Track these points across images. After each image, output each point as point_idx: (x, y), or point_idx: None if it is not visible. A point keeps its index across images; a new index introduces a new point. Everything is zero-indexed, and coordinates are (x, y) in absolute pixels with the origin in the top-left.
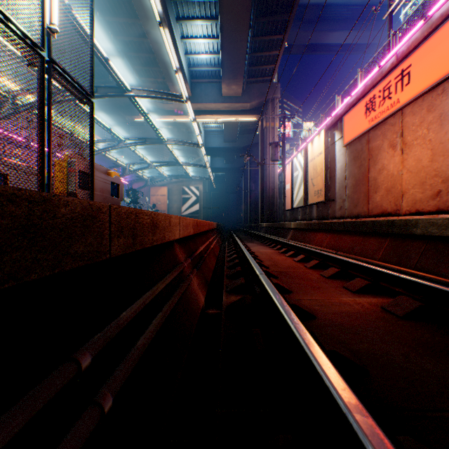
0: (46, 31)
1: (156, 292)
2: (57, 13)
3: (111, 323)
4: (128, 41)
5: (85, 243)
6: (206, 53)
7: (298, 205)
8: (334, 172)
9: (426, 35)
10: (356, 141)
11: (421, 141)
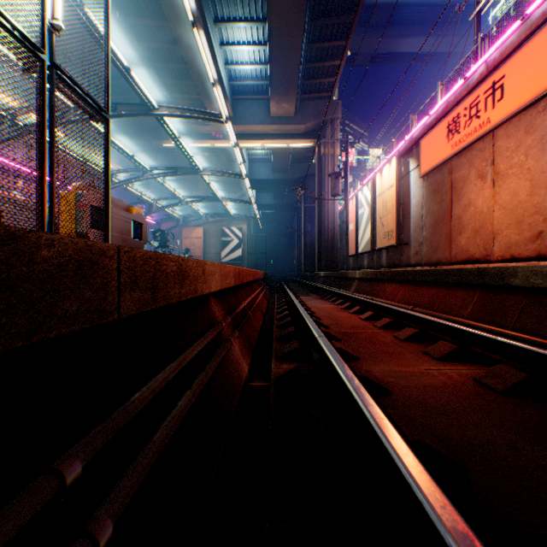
0: (48, 28)
1: (183, 363)
2: (61, 5)
3: (116, 410)
4: (155, 48)
5: (81, 298)
6: (251, 63)
7: (364, 250)
8: (409, 209)
9: (524, 38)
10: (435, 170)
11: (518, 170)
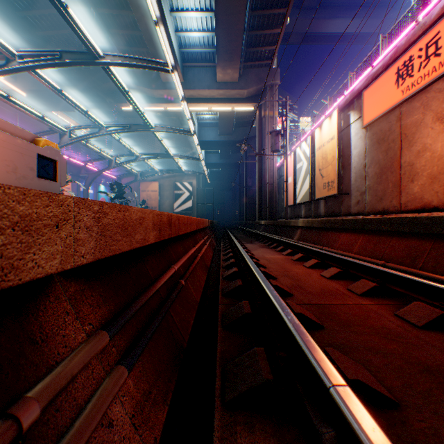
0: None
1: None
2: None
3: None
4: (110, 14)
5: None
6: (199, 31)
7: (302, 201)
8: (349, 160)
9: None
10: (380, 119)
11: None
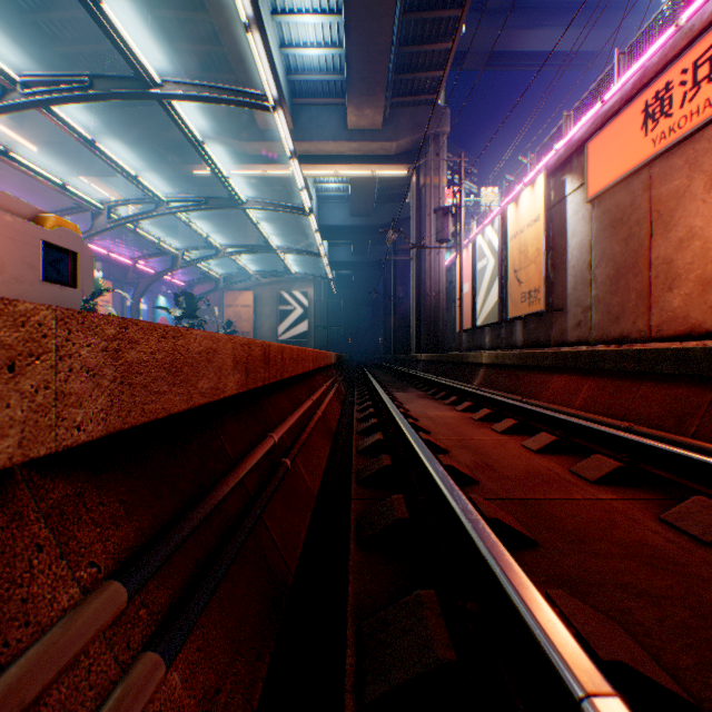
0: None
1: None
2: None
3: None
4: (174, 18)
5: None
6: (319, 46)
7: (486, 322)
8: (564, 255)
9: None
10: (617, 188)
11: None
